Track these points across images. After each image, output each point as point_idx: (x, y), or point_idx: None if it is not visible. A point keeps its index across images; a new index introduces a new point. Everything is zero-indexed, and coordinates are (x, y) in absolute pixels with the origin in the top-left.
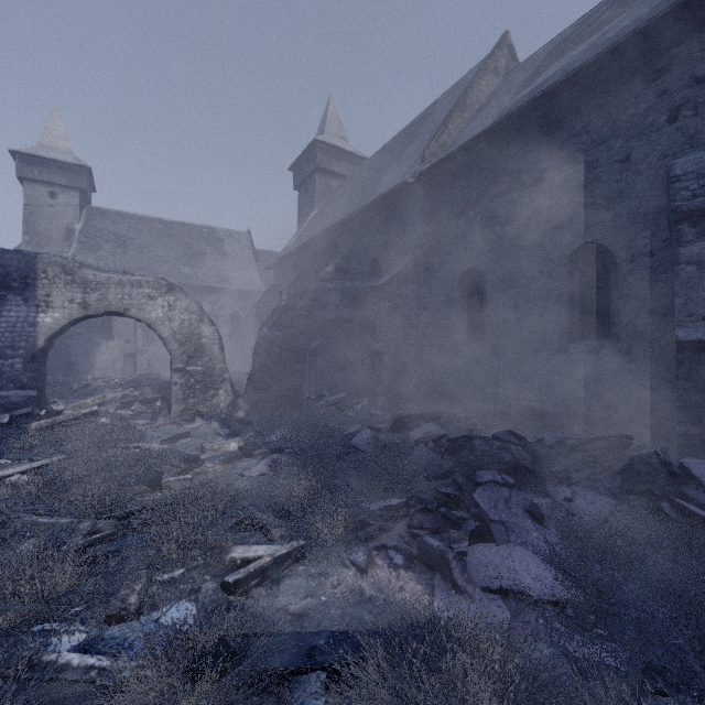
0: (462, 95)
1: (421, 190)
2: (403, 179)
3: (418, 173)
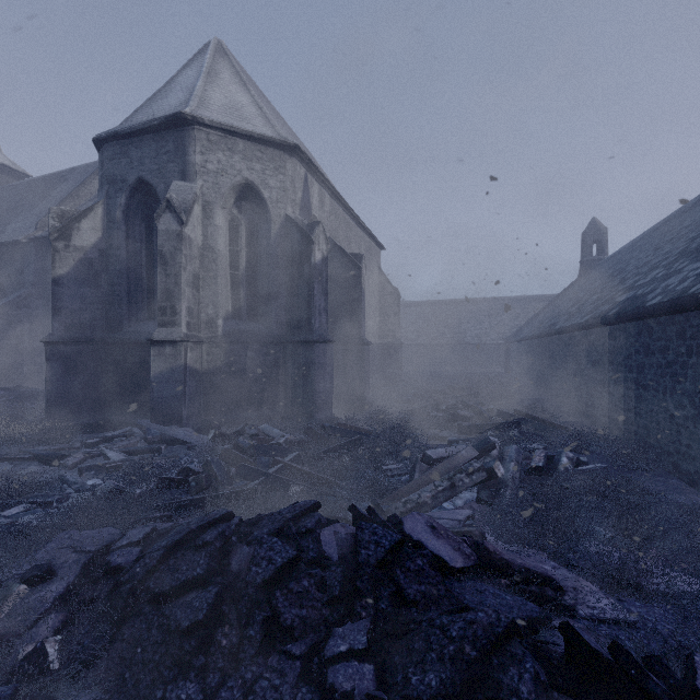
0: (76, 188)
1: (34, 248)
2: (19, 238)
3: (30, 237)
